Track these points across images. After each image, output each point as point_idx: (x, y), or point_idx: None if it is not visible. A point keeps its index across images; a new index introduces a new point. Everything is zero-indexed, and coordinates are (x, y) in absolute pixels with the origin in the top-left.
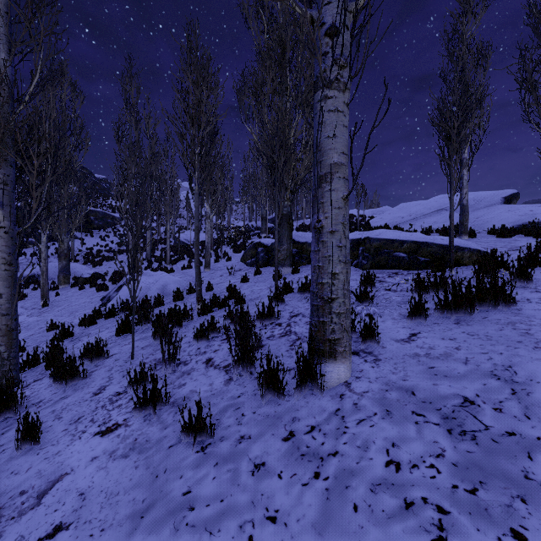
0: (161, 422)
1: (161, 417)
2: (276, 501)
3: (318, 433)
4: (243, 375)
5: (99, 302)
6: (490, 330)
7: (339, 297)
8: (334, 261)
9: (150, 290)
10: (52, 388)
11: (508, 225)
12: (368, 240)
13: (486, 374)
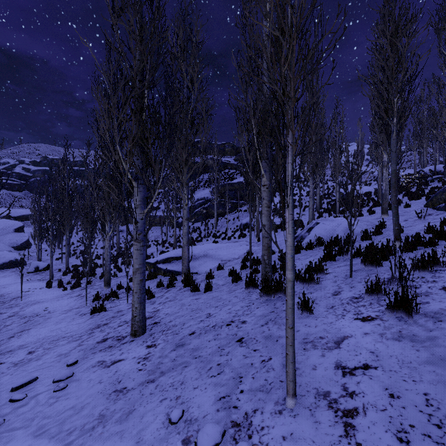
0: (419, 325)
1: (417, 321)
2: None
3: None
4: None
5: None
6: None
7: None
8: None
9: (336, 231)
10: (297, 286)
11: None
12: None
13: None
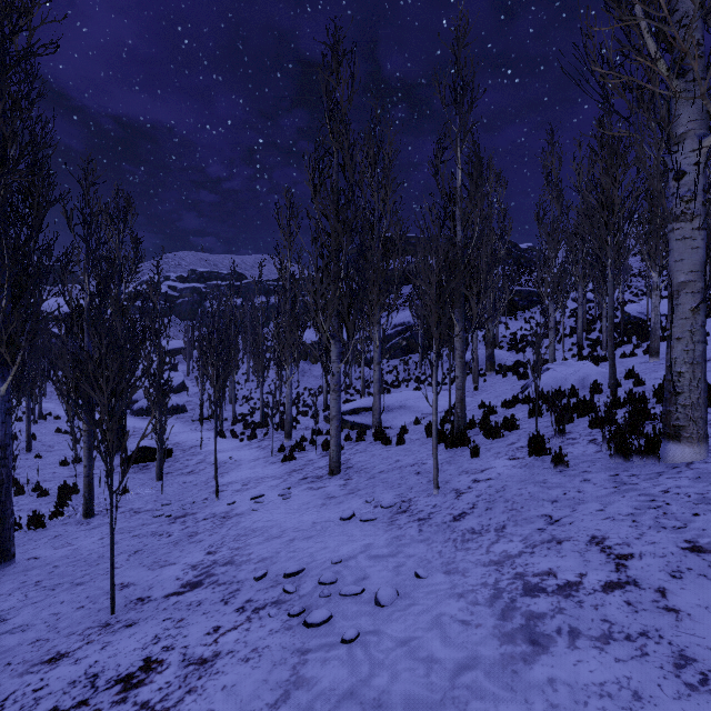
0: (543, 461)
1: (544, 459)
2: (585, 489)
3: (634, 477)
4: (612, 450)
5: (518, 390)
6: None
7: (684, 391)
8: (678, 362)
9: (567, 381)
10: (484, 439)
11: None
12: None
13: None
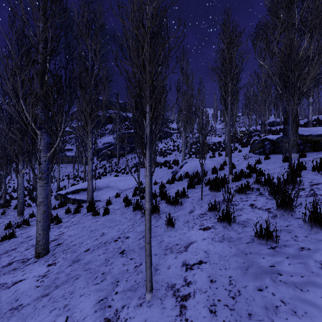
0: (234, 230)
1: (234, 228)
2: None
3: None
4: (285, 215)
5: (171, 173)
6: None
7: None
8: None
9: (197, 168)
10: (168, 207)
11: None
12: None
13: None
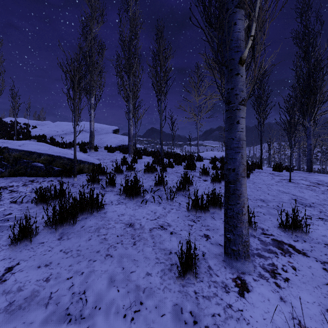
0: None
1: None
2: None
3: None
4: None
5: None
6: (83, 241)
7: None
8: None
9: None
10: None
11: (114, 145)
12: (7, 150)
13: (61, 318)
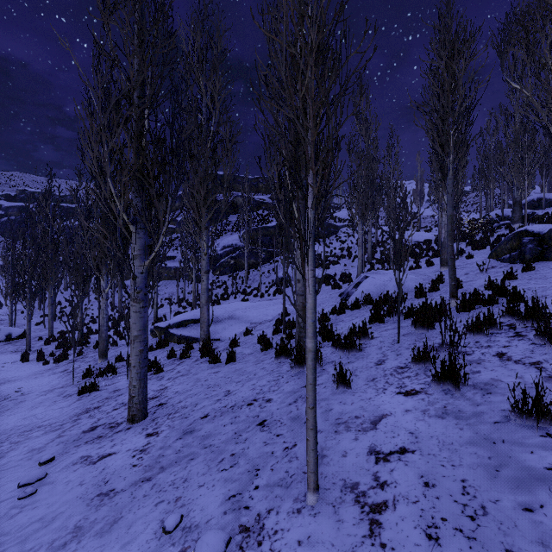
0: (467, 399)
1: (465, 394)
2: None
3: None
4: None
5: (338, 297)
6: None
7: None
8: None
9: (387, 287)
10: (336, 354)
11: None
12: None
13: None
